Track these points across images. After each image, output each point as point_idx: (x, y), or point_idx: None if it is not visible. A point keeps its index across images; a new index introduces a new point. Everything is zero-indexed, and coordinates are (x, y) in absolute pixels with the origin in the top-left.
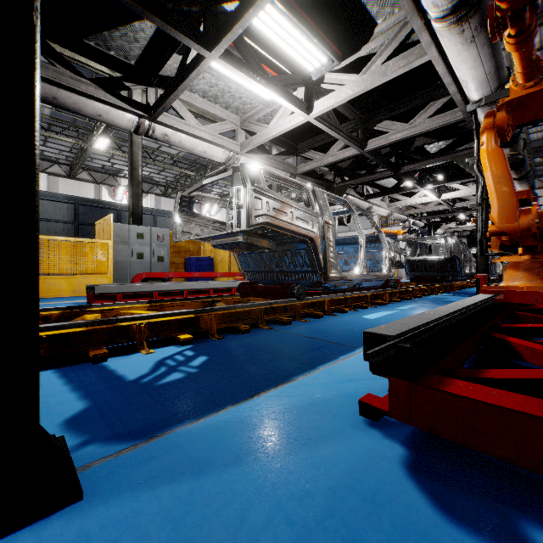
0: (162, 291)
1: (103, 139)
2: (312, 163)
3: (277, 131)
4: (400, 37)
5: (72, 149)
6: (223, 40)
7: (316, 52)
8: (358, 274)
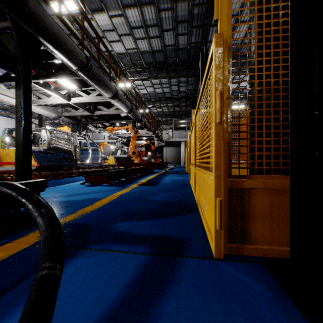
0: None
1: None
2: (70, 113)
3: (53, 102)
4: None
5: None
6: (36, 80)
7: (72, 85)
8: (88, 162)
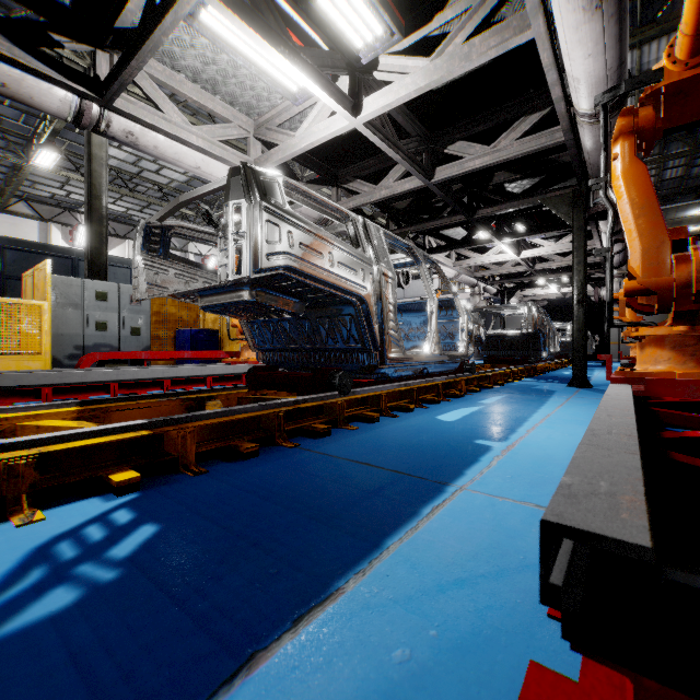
0: (126, 381)
1: (49, 152)
2: (359, 198)
3: (308, 141)
4: (490, 4)
5: (0, 167)
6: None
7: (367, 14)
8: (428, 354)
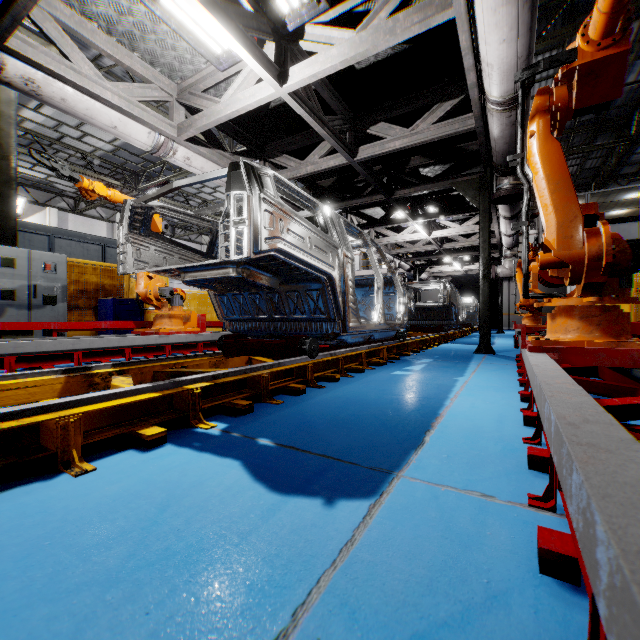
0: (27, 354)
1: None
2: (285, 172)
3: (233, 108)
4: None
5: None
6: None
7: None
8: (353, 324)
